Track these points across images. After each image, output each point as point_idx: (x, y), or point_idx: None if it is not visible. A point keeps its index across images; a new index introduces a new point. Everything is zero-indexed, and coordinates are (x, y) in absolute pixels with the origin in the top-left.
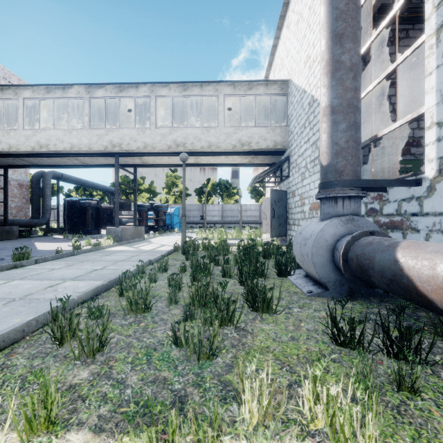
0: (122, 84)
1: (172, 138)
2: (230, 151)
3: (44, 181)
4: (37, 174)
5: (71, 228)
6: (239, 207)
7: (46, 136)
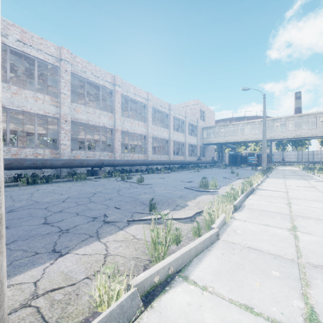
0: (274, 118)
1: (295, 134)
2: (321, 136)
3: (222, 147)
4: (219, 144)
5: (231, 164)
6: (311, 152)
7: (247, 136)
